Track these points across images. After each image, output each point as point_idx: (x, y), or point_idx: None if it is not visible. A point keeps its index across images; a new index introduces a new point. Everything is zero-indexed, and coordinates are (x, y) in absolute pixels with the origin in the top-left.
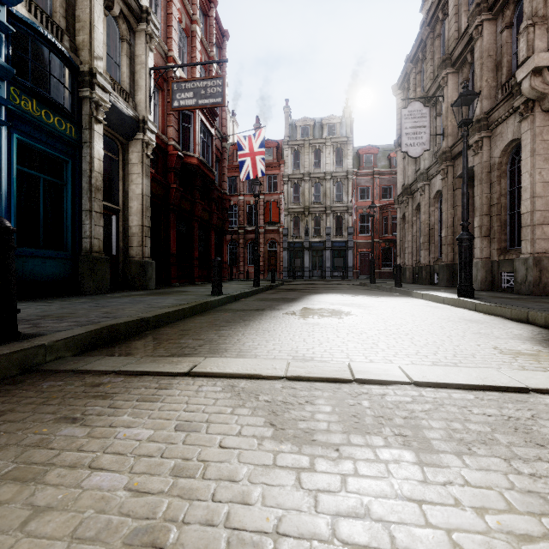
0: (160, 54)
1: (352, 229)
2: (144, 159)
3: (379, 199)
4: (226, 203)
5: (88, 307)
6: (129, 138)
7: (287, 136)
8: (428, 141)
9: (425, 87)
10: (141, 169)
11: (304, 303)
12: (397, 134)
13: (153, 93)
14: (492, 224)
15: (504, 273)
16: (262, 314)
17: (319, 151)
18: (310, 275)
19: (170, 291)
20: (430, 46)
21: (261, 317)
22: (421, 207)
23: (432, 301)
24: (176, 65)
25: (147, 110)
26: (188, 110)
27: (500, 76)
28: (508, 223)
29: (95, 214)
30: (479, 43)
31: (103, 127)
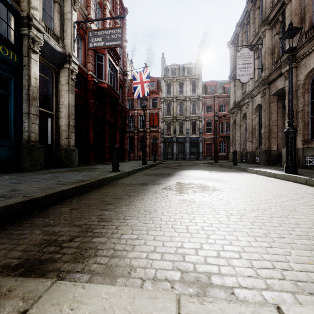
0: (82, 16)
1: (202, 130)
2: (70, 81)
3: (218, 112)
4: (126, 113)
5: (6, 183)
6: (59, 67)
7: (163, 75)
8: (253, 72)
9: (248, 41)
10: (68, 87)
11: (177, 177)
12: (230, 71)
13: (78, 41)
14: (298, 124)
15: (307, 156)
16: (146, 189)
17: (182, 83)
18: (177, 157)
19: (85, 168)
20: (252, 15)
21: (144, 193)
22: (247, 115)
23: (265, 176)
24: (91, 20)
25: (72, 49)
26: (101, 53)
27: (303, 27)
28: (309, 123)
29: (32, 115)
30: (289, 6)
31: (40, 58)
